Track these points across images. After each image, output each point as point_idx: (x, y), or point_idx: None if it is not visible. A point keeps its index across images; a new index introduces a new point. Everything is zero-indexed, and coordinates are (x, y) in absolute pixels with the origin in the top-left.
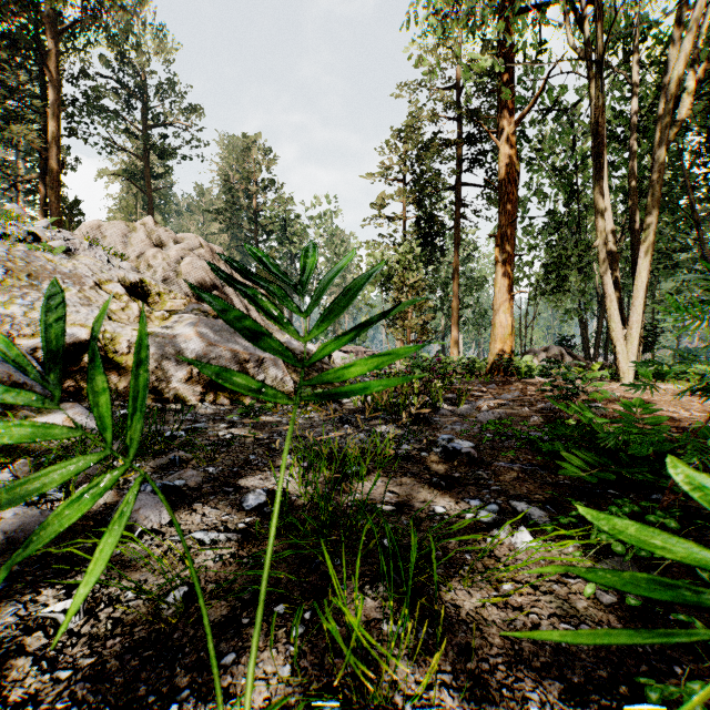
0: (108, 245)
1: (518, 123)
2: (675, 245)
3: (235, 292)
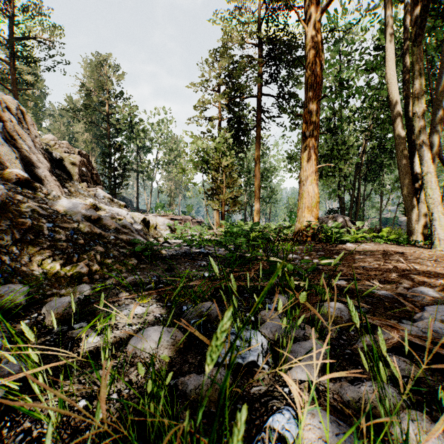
0: None
1: (324, 11)
2: None
3: (6, 139)
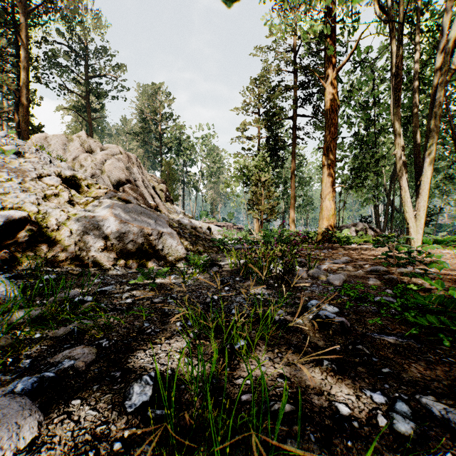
0: (52, 151)
1: (338, 71)
2: (436, 156)
3: (144, 185)
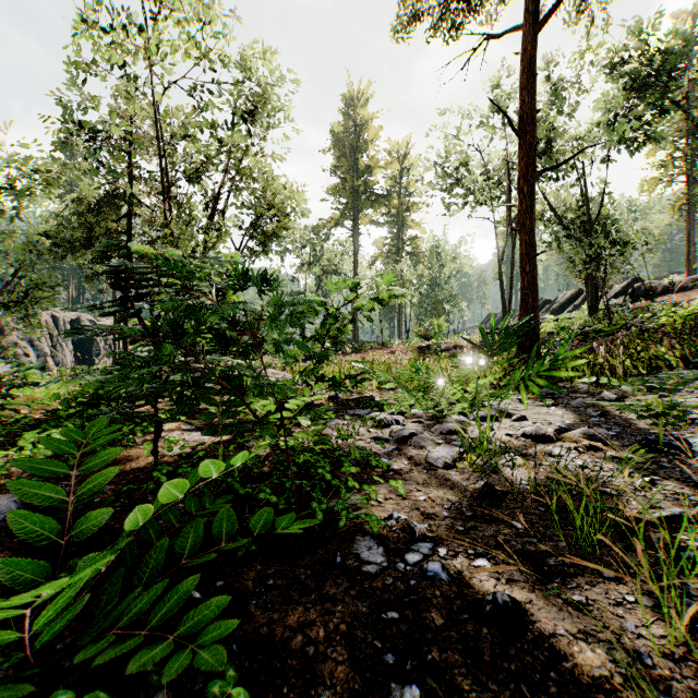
0: None
1: None
2: None
3: None
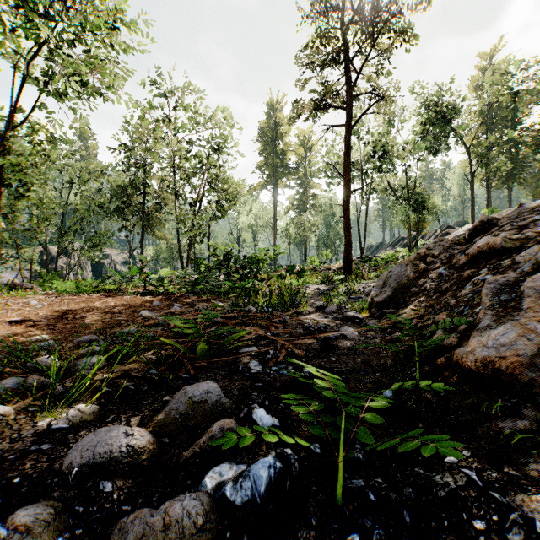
0: None
1: None
2: None
3: None
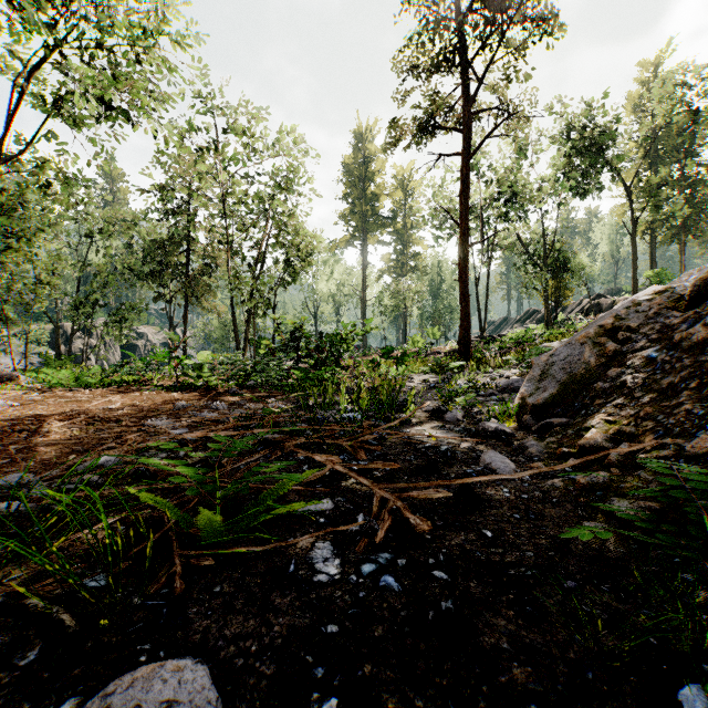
0: None
1: None
2: None
3: None
